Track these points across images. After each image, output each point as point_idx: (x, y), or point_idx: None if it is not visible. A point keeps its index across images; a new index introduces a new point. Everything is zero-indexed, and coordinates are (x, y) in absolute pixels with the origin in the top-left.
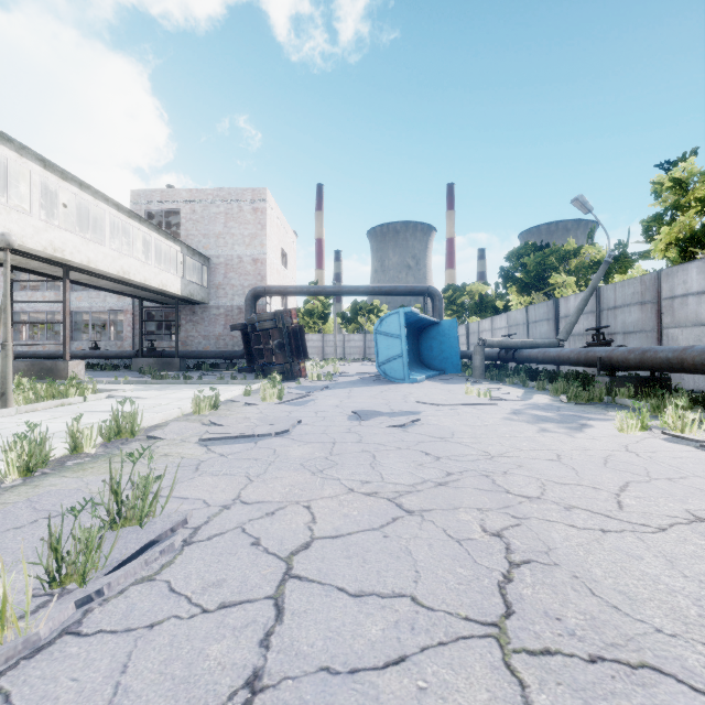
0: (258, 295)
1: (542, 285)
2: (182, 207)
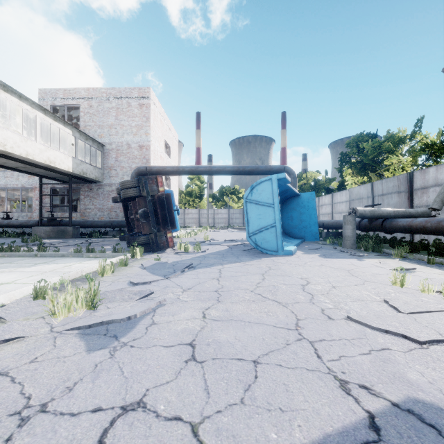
0: (142, 174)
1: (378, 166)
2: (81, 103)
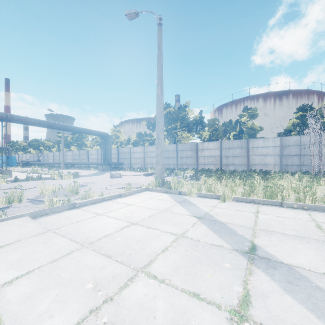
0: None
1: (38, 149)
2: None
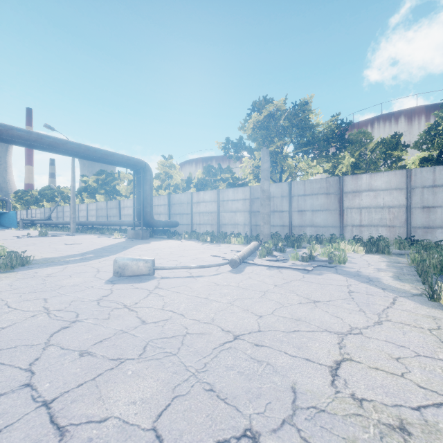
0: None
1: (53, 200)
2: None
